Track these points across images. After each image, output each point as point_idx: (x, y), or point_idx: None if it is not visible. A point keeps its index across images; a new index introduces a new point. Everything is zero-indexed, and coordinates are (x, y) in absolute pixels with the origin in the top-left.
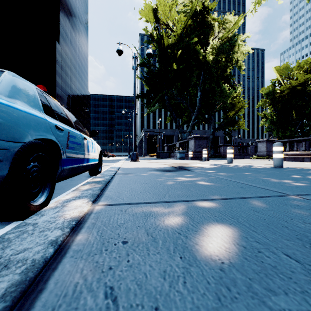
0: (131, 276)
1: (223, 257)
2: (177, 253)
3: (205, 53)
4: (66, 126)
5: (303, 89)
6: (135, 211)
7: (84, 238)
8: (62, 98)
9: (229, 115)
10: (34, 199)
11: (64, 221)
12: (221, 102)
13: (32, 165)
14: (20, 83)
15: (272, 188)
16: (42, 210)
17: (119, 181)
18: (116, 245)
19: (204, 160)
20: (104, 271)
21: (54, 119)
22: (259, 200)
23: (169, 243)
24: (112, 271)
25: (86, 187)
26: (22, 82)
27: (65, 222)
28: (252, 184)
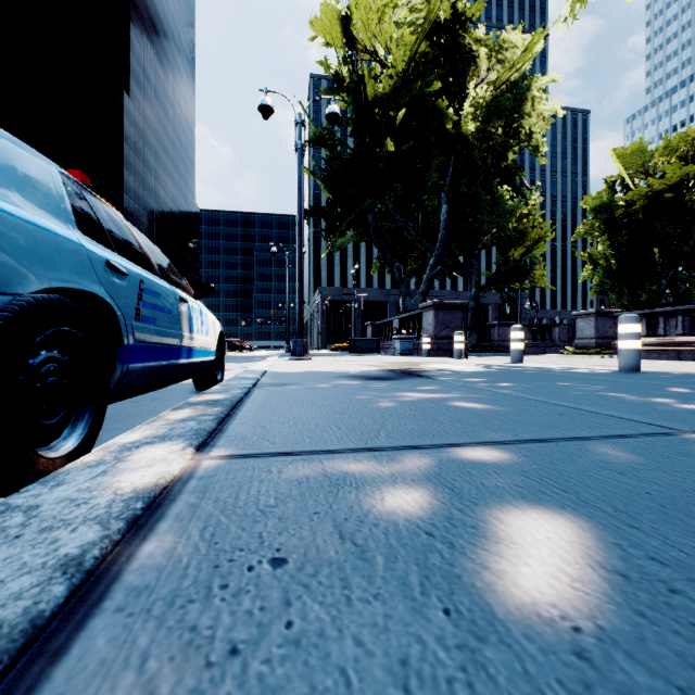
0: (299, 680)
1: (574, 611)
2: (434, 596)
3: (459, 116)
4: (136, 267)
5: (677, 199)
6: (306, 471)
7: (164, 549)
8: (136, 218)
9: (512, 256)
10: (49, 443)
11: (113, 499)
12: (494, 227)
13: (43, 358)
14: (16, 152)
15: (635, 417)
16: (61, 471)
17: (264, 401)
18: (253, 570)
19: (457, 357)
20: (214, 662)
21: (105, 248)
22: (616, 445)
23: (405, 563)
24: (237, 662)
25: (184, 415)
26: (20, 150)
27: (117, 504)
28: (585, 408)
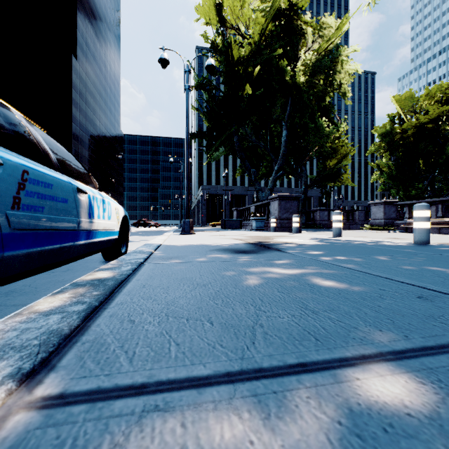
0: None
1: None
2: None
3: (294, 72)
4: (23, 159)
5: (435, 128)
6: None
7: None
8: (81, 139)
9: (328, 165)
10: None
11: None
12: (316, 145)
13: None
14: None
15: None
16: None
17: (146, 279)
18: None
19: (295, 232)
20: None
21: None
22: None
23: None
24: None
25: (57, 303)
26: None
27: None
28: (433, 288)
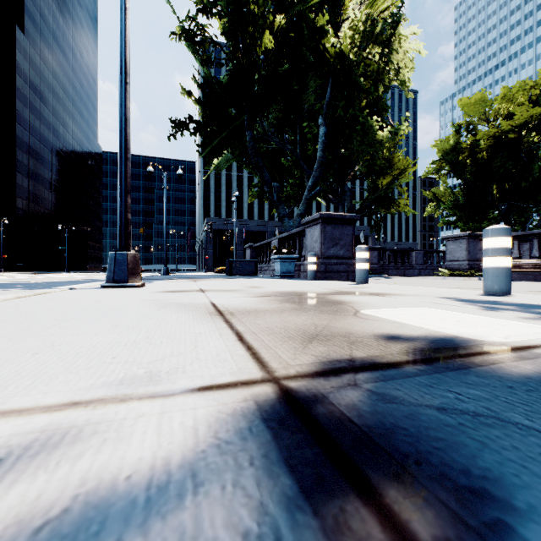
0: None
1: None
2: None
3: (337, 38)
4: None
5: (518, 139)
6: None
7: None
8: (32, 149)
9: (381, 184)
10: None
11: None
12: (366, 155)
13: None
14: None
15: None
16: None
17: None
18: None
19: (361, 280)
20: None
21: None
22: None
23: None
24: None
25: None
26: None
27: None
28: None
